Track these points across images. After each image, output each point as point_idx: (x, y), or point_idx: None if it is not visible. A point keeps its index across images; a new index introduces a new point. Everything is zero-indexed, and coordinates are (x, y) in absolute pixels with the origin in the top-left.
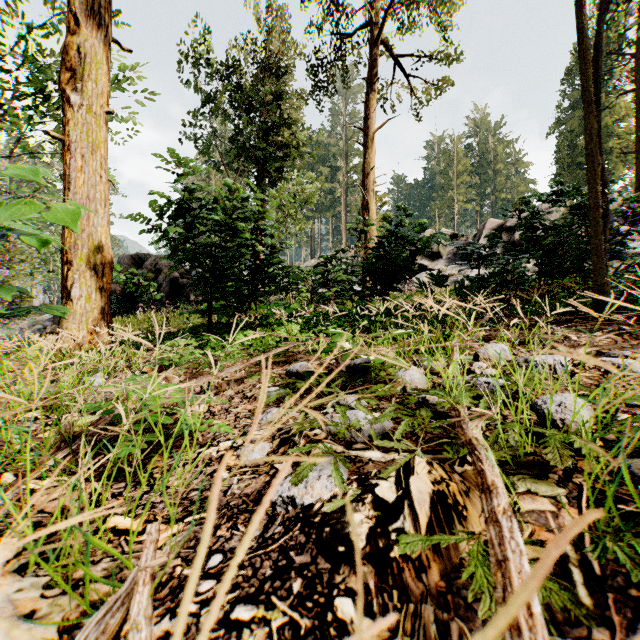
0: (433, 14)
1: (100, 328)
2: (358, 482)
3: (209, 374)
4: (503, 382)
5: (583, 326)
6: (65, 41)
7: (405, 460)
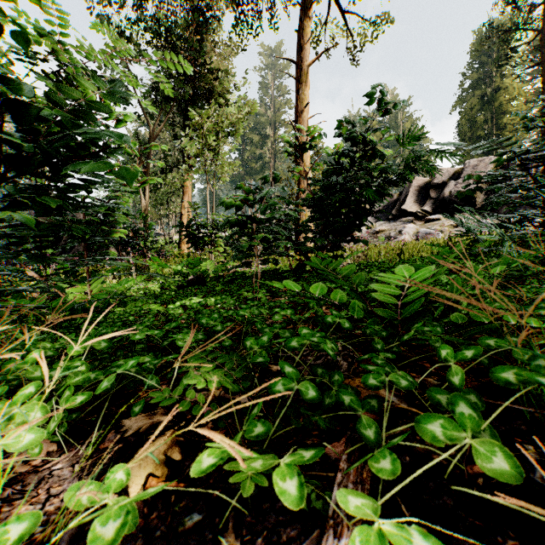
0: None
1: None
2: None
3: None
4: None
5: None
6: None
7: None
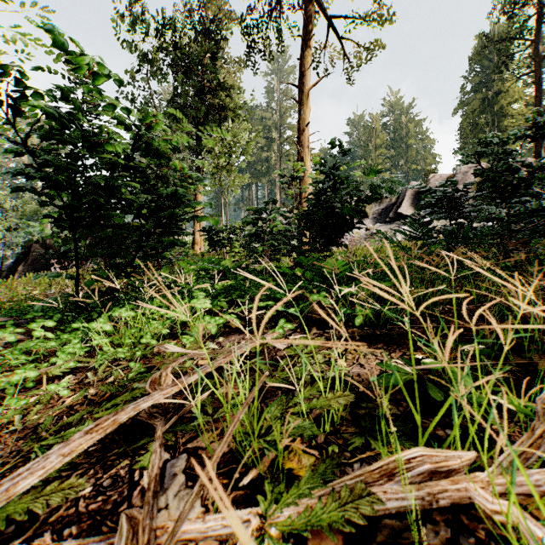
0: None
1: None
2: None
3: None
4: None
5: None
6: None
7: None
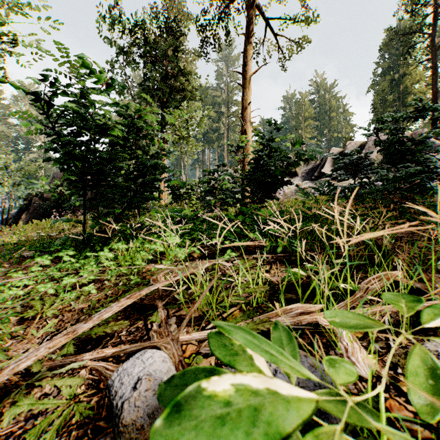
0: None
1: None
2: None
3: None
4: None
5: None
6: None
7: None
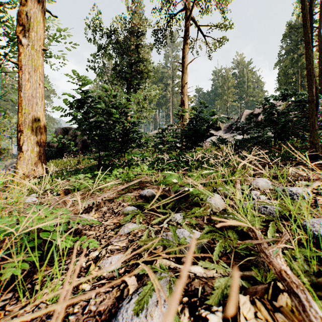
0: (217, 4)
1: (39, 167)
2: (189, 308)
3: (95, 195)
4: (276, 207)
5: (305, 167)
6: (19, 9)
7: (224, 283)
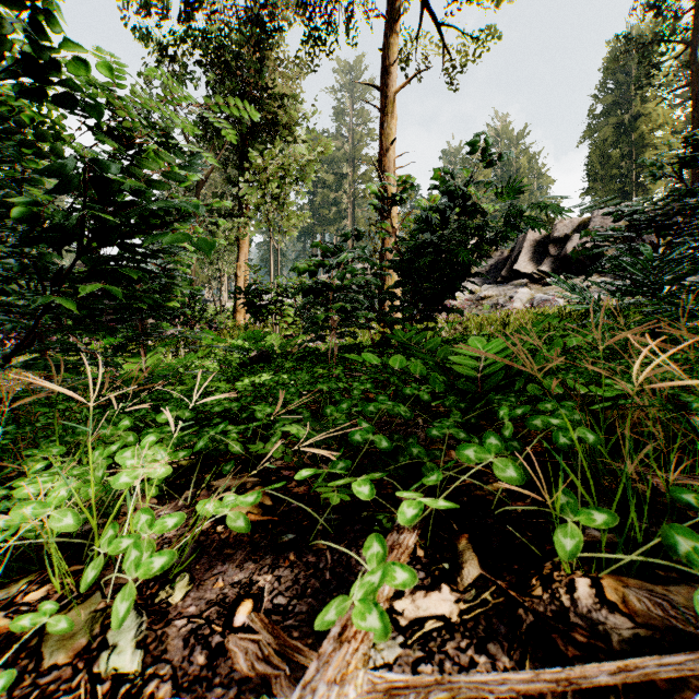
0: None
1: None
2: None
3: None
4: None
5: None
6: None
7: None
